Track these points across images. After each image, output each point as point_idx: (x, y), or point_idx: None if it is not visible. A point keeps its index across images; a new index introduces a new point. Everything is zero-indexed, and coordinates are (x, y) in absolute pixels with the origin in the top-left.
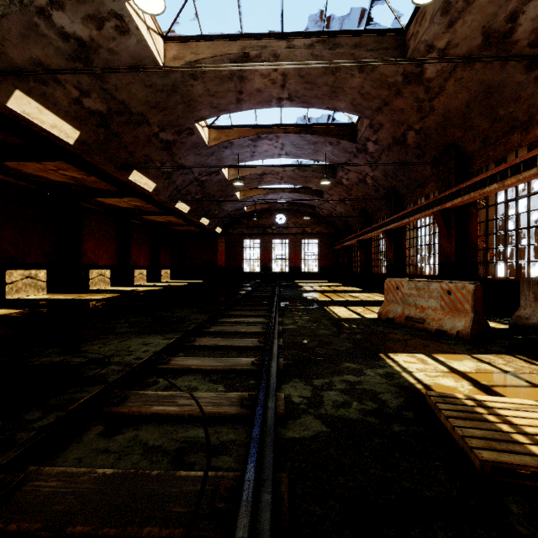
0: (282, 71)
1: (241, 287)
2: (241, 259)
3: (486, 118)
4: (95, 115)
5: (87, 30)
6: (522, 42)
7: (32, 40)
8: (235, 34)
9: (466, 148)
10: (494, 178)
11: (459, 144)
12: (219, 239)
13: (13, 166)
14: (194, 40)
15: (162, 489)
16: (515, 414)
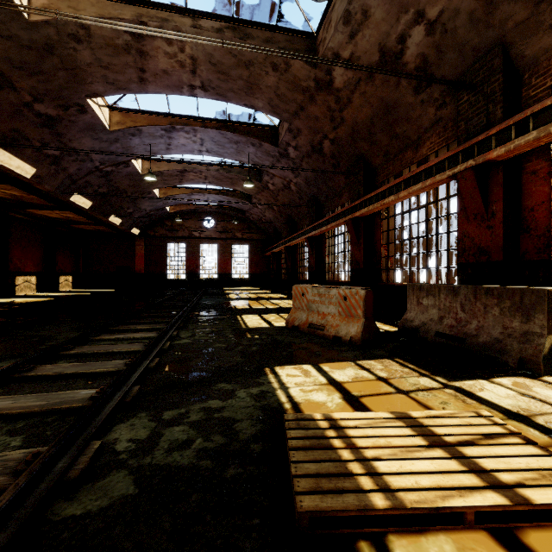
0: (190, 54)
1: (158, 295)
2: (164, 264)
3: (386, 135)
4: None
5: None
6: (410, 65)
7: None
8: None
9: (372, 161)
10: (392, 190)
11: (366, 157)
12: (138, 241)
13: None
14: None
15: None
16: (363, 434)
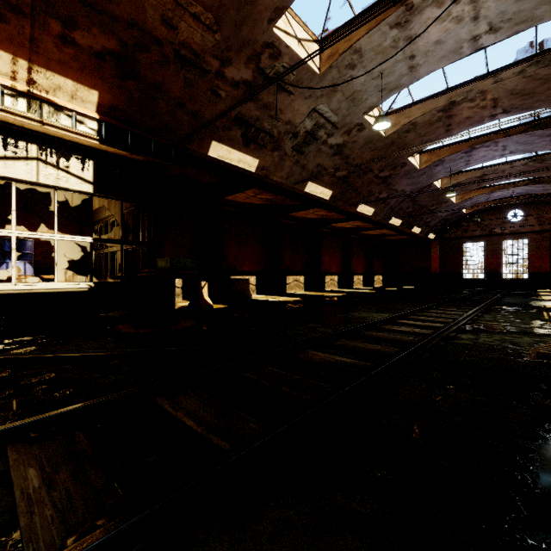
0: (491, 98)
1: (456, 293)
2: (459, 264)
3: None
4: (340, 179)
5: (342, 139)
6: None
7: (317, 156)
8: (442, 91)
9: None
10: None
11: None
12: (432, 244)
13: (292, 215)
14: (407, 108)
15: (402, 338)
16: None
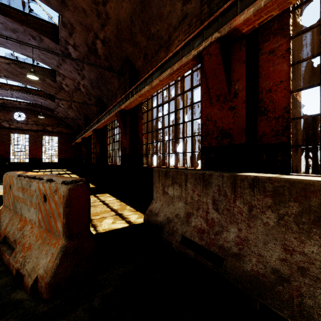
0: None
1: None
2: None
3: (144, 35)
4: None
5: None
6: None
7: None
8: None
9: (136, 63)
10: (147, 81)
11: (131, 59)
12: None
13: None
14: None
15: None
16: None
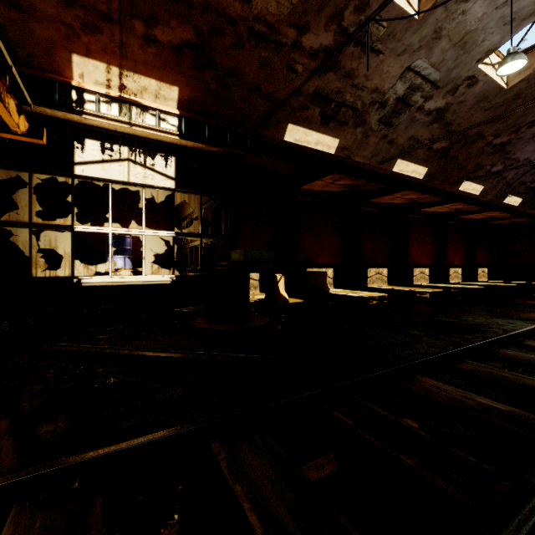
0: None
1: None
2: None
3: None
4: (439, 152)
5: (444, 101)
6: None
7: (410, 127)
8: None
9: None
10: None
11: None
12: None
13: (374, 201)
14: None
15: None
16: None
